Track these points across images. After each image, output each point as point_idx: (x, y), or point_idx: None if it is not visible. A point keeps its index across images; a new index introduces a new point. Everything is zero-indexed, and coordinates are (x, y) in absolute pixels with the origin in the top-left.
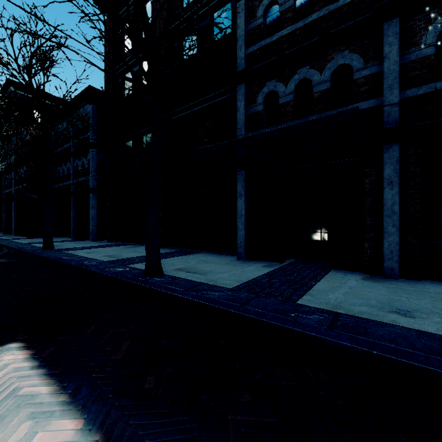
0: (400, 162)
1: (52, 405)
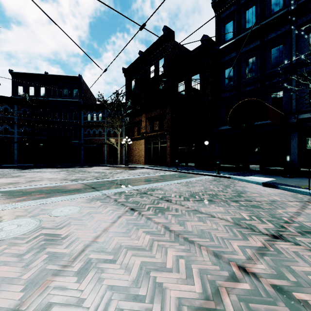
0: (17, 146)
1: None
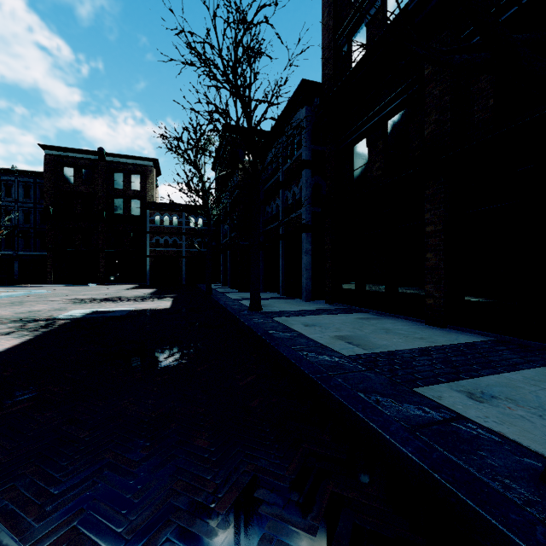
0: None
1: None
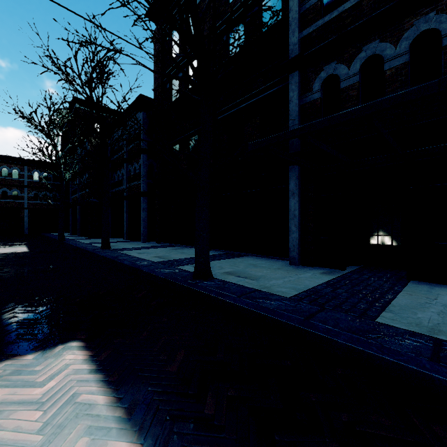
0: None
1: (109, 419)
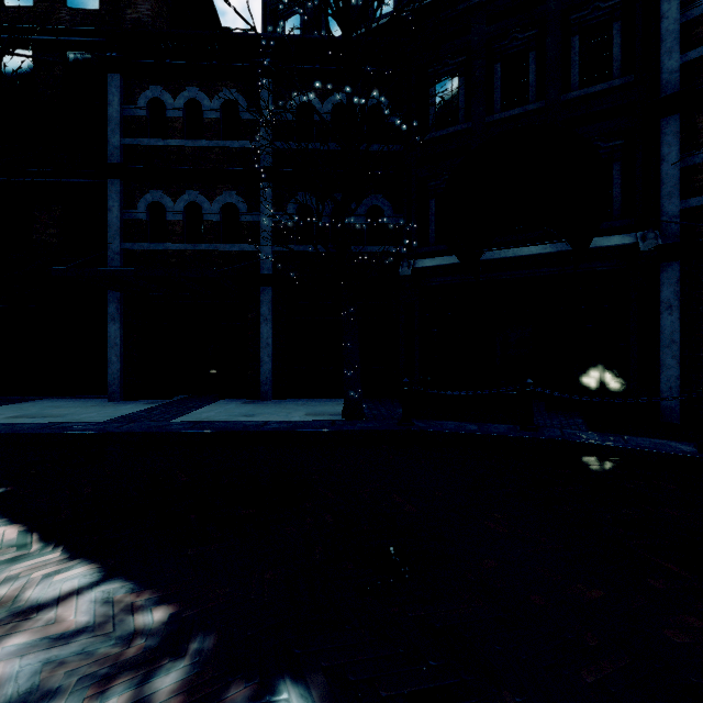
0: (274, 303)
1: None
